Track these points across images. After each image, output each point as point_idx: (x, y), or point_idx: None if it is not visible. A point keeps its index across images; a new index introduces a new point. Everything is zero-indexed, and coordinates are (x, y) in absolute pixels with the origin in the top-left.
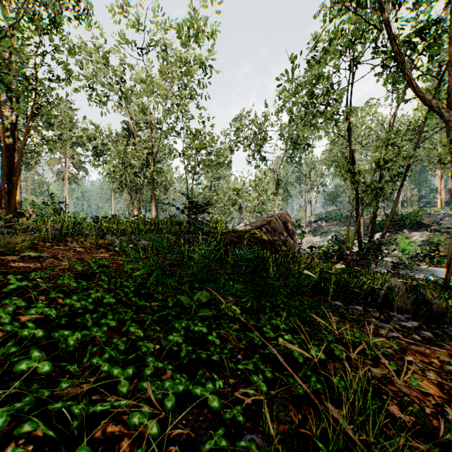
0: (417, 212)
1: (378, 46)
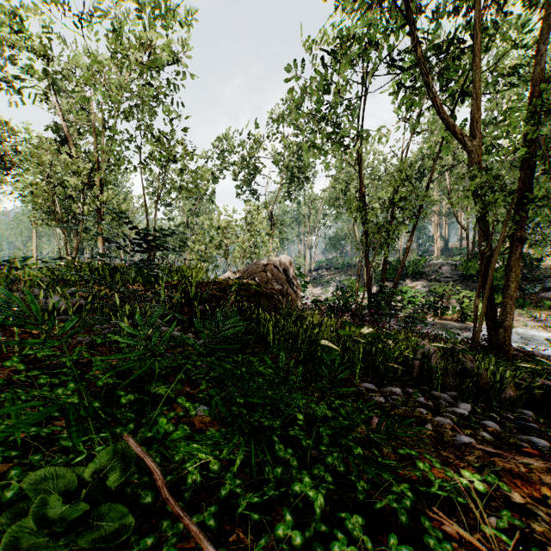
0: (419, 261)
1: (393, 60)
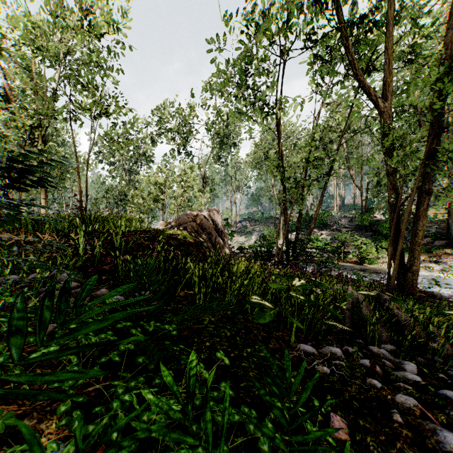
0: (324, 214)
1: (310, 34)
